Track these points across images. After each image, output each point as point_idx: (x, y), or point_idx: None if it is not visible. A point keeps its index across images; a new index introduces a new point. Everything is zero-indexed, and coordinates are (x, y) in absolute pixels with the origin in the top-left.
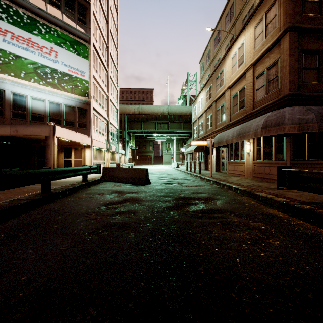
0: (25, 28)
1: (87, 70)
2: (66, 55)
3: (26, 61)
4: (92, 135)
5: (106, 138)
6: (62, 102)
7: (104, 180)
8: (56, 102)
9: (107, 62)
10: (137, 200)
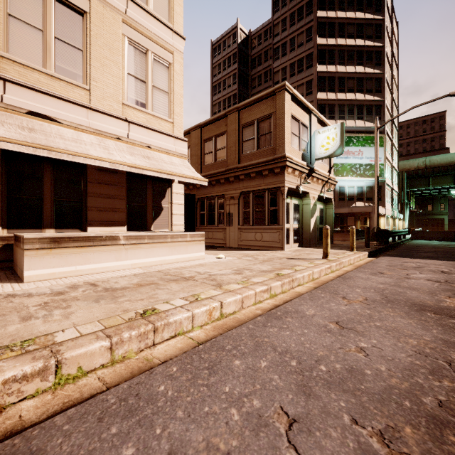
0: (346, 144)
1: (382, 155)
2: (368, 151)
3: (346, 165)
4: (385, 205)
5: (390, 204)
6: (364, 185)
7: (414, 239)
8: (360, 185)
9: (391, 132)
10: (453, 244)
